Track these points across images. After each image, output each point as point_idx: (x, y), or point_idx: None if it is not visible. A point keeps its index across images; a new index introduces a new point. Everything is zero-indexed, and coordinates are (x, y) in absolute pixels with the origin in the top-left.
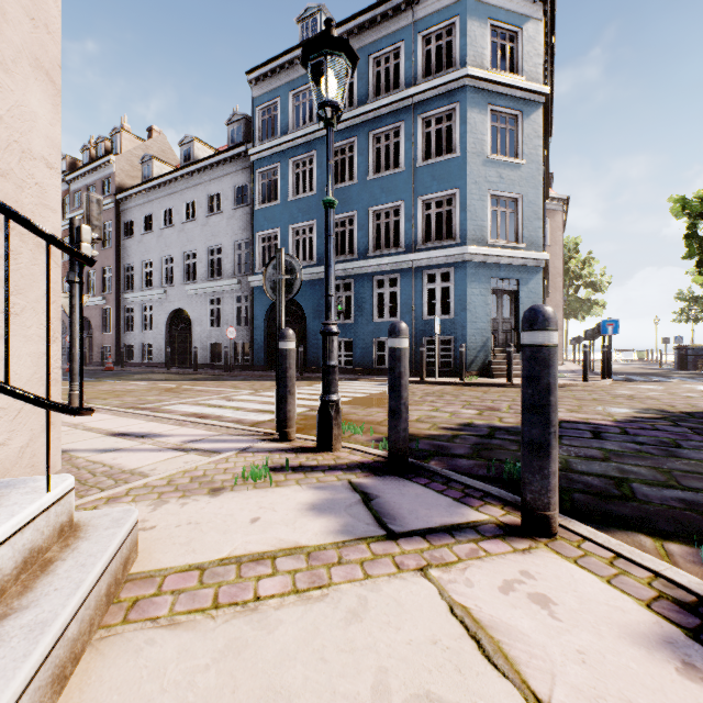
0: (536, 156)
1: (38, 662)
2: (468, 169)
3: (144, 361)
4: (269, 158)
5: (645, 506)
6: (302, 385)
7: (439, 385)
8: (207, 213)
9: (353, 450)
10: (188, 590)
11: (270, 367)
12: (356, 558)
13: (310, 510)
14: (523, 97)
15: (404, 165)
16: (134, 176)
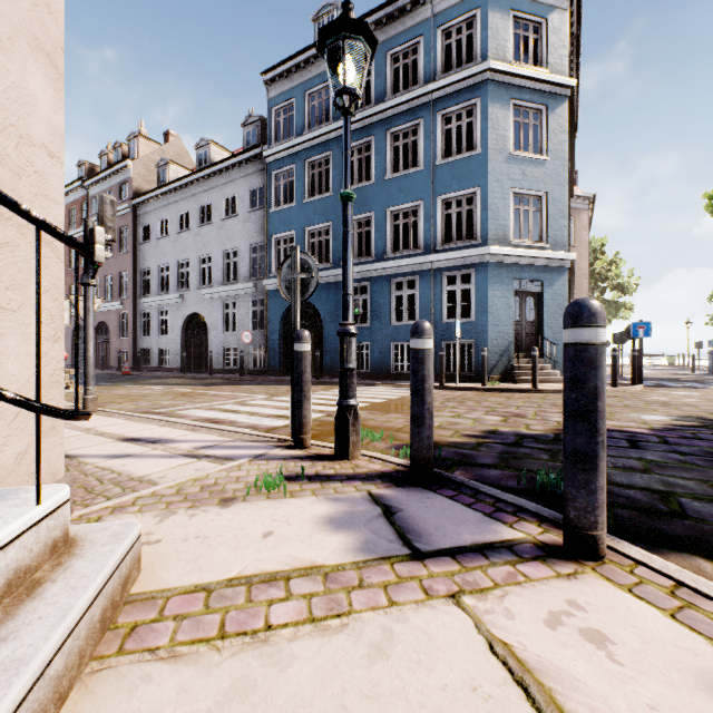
0: (561, 152)
1: (9, 711)
2: (490, 167)
3: (160, 366)
4: (285, 160)
5: (699, 525)
6: (318, 389)
7: (460, 390)
8: (222, 216)
9: (372, 459)
10: (192, 615)
11: (286, 372)
12: (379, 581)
13: (327, 524)
14: (547, 90)
15: (423, 163)
16: (151, 180)
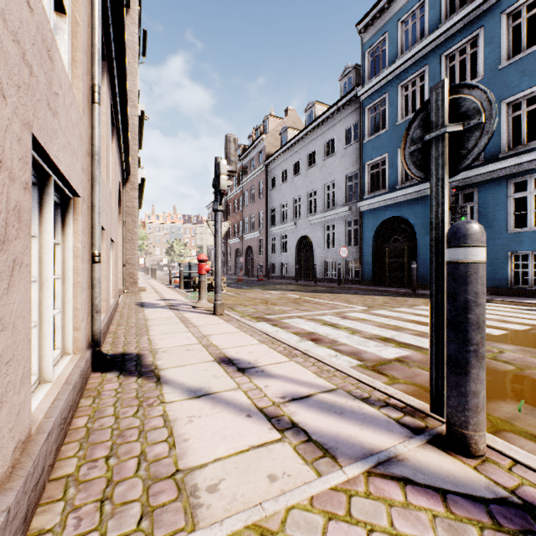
0: None
1: None
2: None
3: (282, 275)
4: (377, 92)
5: None
6: (418, 303)
7: None
8: (323, 157)
9: None
10: None
11: (378, 282)
12: None
13: None
14: None
15: None
16: (276, 145)
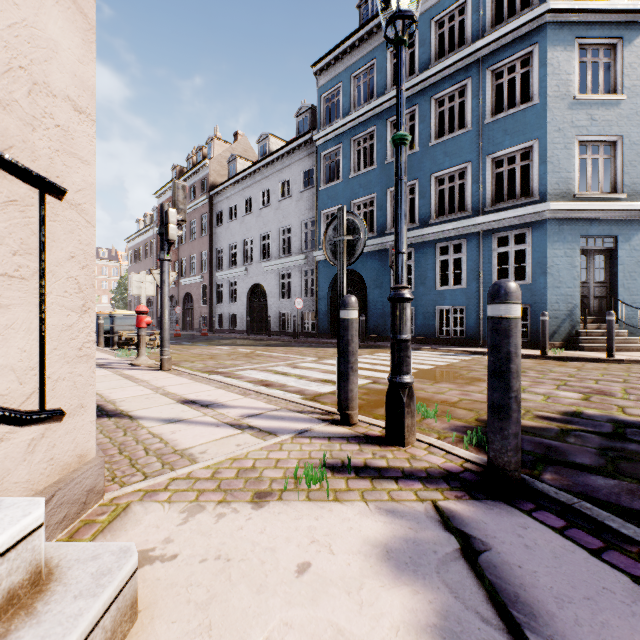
0: None
1: None
2: (549, 116)
3: (230, 328)
4: (332, 141)
5: None
6: (363, 353)
7: None
8: (279, 198)
9: (430, 447)
10: None
11: (333, 335)
12: None
13: (382, 560)
14: (623, 20)
15: (470, 124)
16: (223, 174)
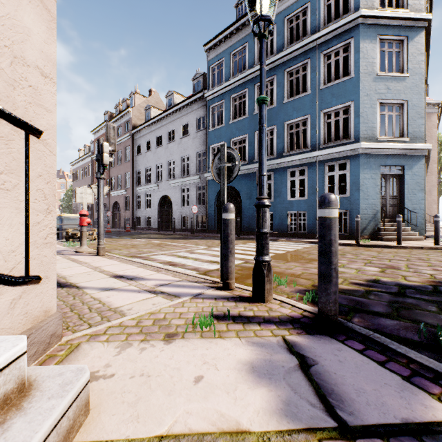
0: (419, 69)
1: None
2: (361, 86)
3: (146, 227)
4: (218, 97)
5: None
6: (239, 243)
7: (339, 245)
8: (180, 136)
9: (282, 303)
10: None
11: (218, 231)
12: None
13: (249, 372)
14: (407, 25)
15: (310, 89)
16: (141, 119)
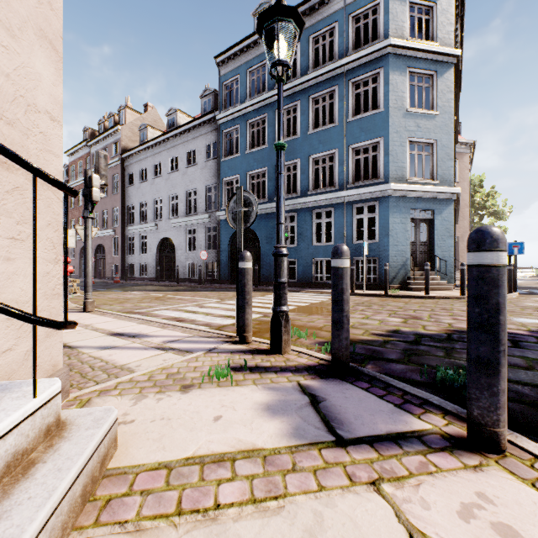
0: (449, 108)
1: None
2: (390, 121)
3: (141, 276)
4: (232, 121)
5: None
6: (257, 295)
7: (367, 296)
8: (186, 165)
9: (300, 353)
10: (155, 491)
11: (233, 281)
12: (309, 465)
13: (265, 410)
14: (437, 59)
15: (337, 120)
16: (134, 140)
